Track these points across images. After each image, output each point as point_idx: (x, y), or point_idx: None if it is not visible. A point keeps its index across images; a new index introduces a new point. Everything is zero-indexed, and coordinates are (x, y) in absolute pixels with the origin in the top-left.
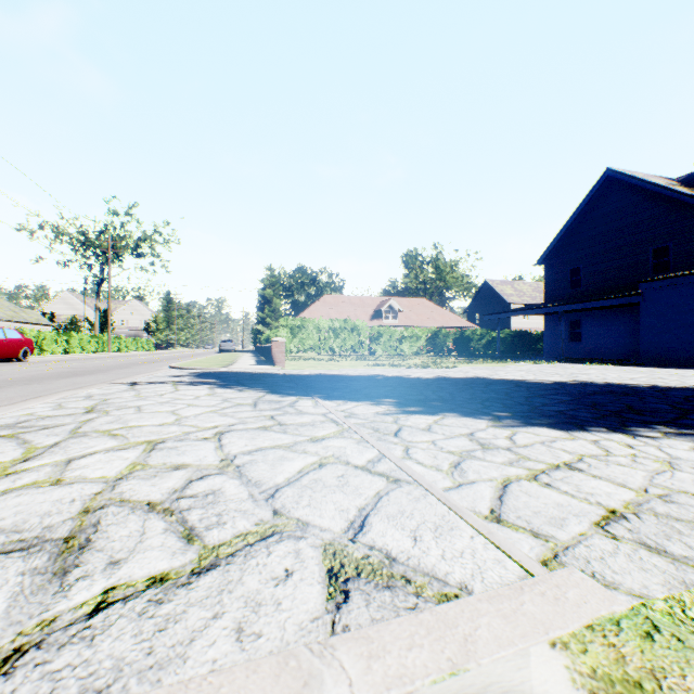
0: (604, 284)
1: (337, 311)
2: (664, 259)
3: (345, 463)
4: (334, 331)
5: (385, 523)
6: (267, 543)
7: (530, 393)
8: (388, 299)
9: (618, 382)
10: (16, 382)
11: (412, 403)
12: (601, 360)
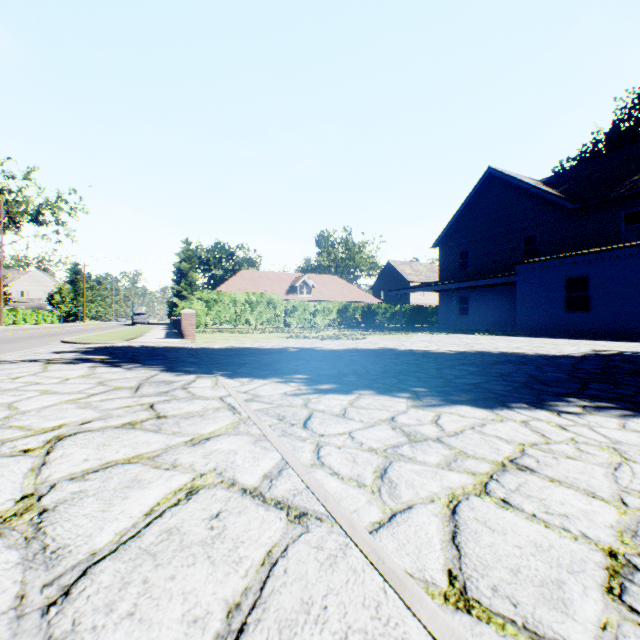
0: (486, 266)
1: (254, 286)
2: (532, 246)
3: (229, 484)
4: (250, 304)
5: None
6: None
7: (439, 364)
8: (303, 275)
9: (509, 351)
10: None
11: (325, 380)
12: (485, 331)
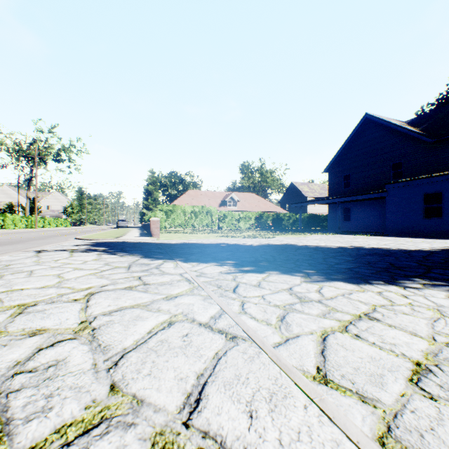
0: (364, 185)
1: (197, 201)
2: (399, 170)
3: (191, 321)
4: (195, 213)
5: (221, 393)
6: (88, 440)
7: (325, 255)
8: (231, 193)
9: (378, 246)
10: None
11: (246, 264)
12: (362, 232)
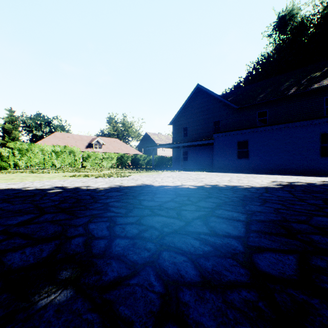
0: (196, 135)
1: (64, 142)
2: (218, 126)
3: None
4: (56, 153)
5: None
6: None
7: (197, 206)
8: (97, 137)
9: (230, 184)
10: None
11: None
12: (197, 169)
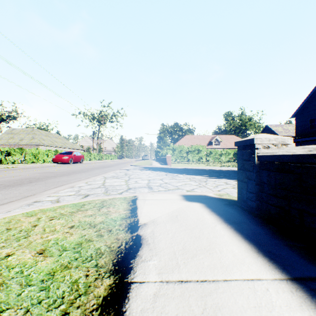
0: None
1: (191, 142)
2: None
3: (191, 184)
4: (190, 151)
5: (197, 190)
6: (177, 189)
7: None
8: (215, 136)
9: None
10: (93, 169)
11: (214, 176)
12: None
